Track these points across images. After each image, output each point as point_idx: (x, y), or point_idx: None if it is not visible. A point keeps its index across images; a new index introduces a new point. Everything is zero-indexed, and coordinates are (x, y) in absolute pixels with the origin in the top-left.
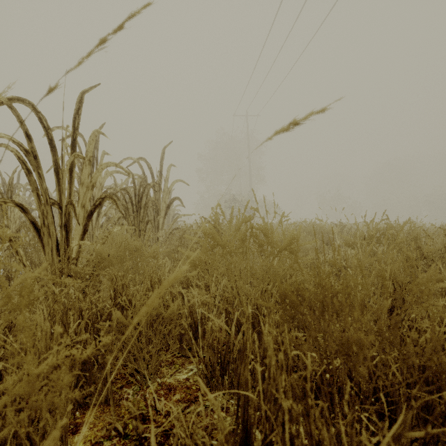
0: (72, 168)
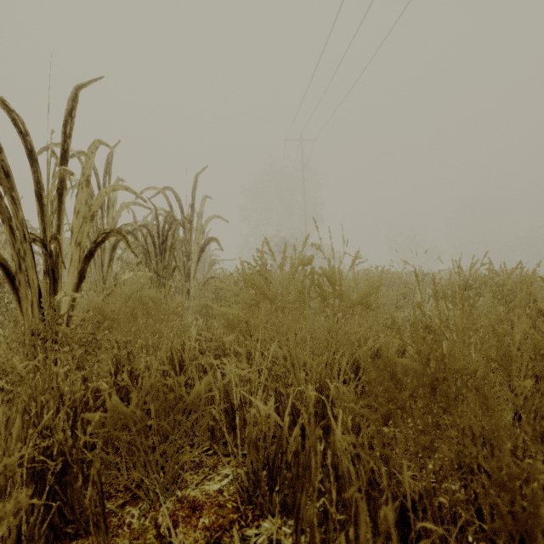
0: (63, 192)
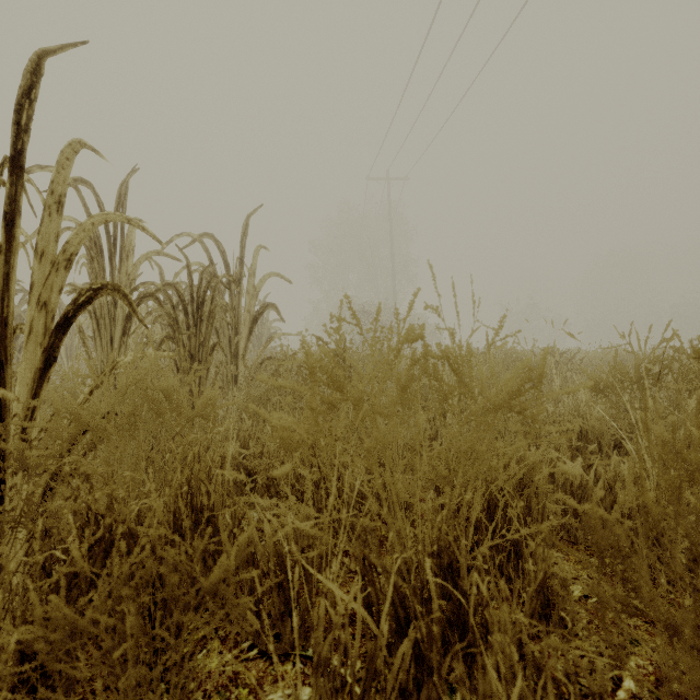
0: (17, 222)
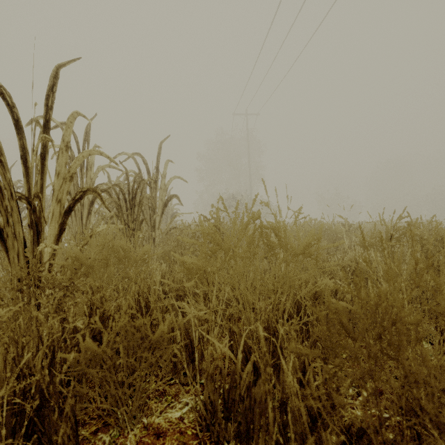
0: (46, 156)
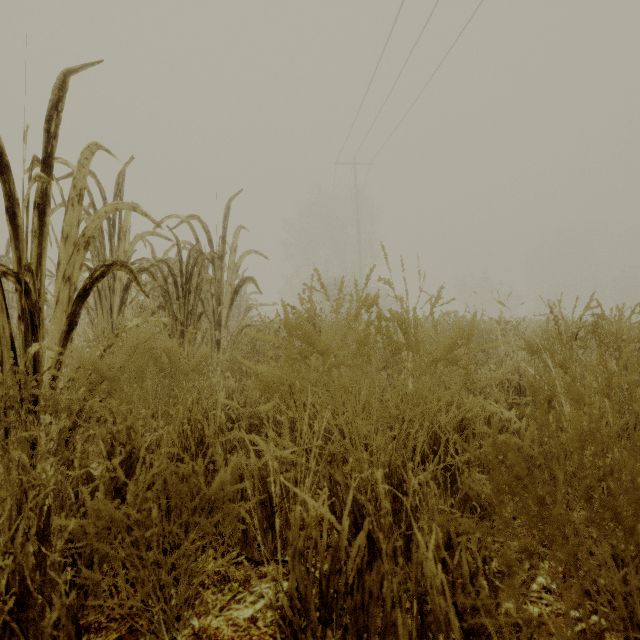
0: (47, 210)
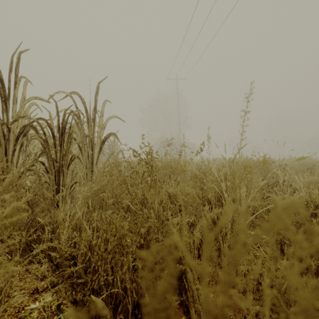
0: None
